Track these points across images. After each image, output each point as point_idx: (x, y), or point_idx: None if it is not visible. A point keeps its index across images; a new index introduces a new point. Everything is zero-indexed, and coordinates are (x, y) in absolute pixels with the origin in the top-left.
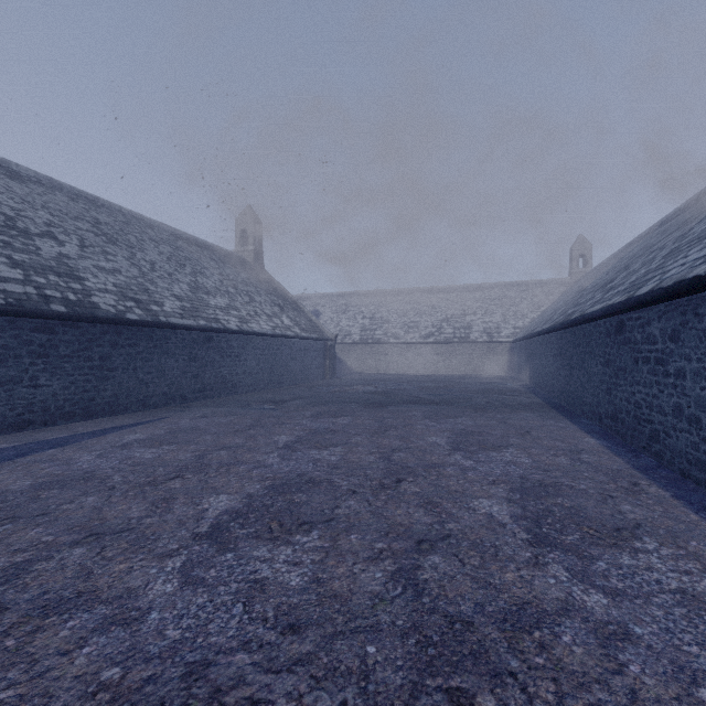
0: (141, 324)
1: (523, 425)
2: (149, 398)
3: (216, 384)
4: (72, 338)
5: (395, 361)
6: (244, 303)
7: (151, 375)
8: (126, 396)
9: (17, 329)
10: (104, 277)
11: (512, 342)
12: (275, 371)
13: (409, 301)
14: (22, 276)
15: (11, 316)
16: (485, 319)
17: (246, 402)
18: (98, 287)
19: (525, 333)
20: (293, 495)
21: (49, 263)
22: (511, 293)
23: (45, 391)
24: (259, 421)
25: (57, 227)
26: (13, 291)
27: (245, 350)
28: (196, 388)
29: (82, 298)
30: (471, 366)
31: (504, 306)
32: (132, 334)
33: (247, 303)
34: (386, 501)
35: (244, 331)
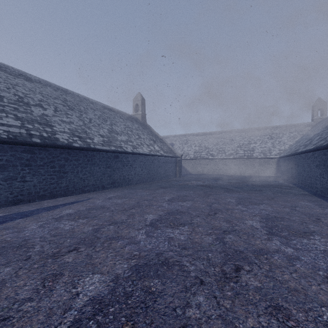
0: (80, 149)
1: (310, 212)
2: (85, 187)
3: (120, 180)
4: (44, 156)
5: (212, 168)
6: (135, 139)
7: (86, 175)
8: (73, 186)
9: (14, 151)
10: (64, 125)
11: (278, 158)
12: (150, 173)
13: (219, 137)
14: (20, 124)
15: (10, 144)
16: (262, 145)
17: (134, 189)
18: (60, 130)
19: (289, 153)
20: (151, 281)
21: (36, 118)
22: (276, 132)
23: (29, 183)
24: (138, 203)
25: (44, 102)
26: (13, 131)
27: (135, 162)
28: (110, 182)
29: (50, 135)
30: (254, 171)
31: (273, 138)
32: (76, 154)
33: (137, 139)
34: (233, 300)
35: (134, 152)
